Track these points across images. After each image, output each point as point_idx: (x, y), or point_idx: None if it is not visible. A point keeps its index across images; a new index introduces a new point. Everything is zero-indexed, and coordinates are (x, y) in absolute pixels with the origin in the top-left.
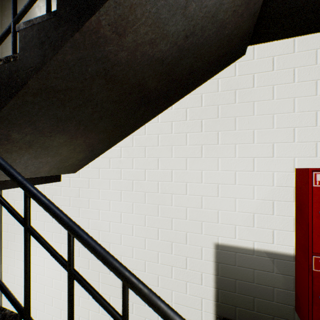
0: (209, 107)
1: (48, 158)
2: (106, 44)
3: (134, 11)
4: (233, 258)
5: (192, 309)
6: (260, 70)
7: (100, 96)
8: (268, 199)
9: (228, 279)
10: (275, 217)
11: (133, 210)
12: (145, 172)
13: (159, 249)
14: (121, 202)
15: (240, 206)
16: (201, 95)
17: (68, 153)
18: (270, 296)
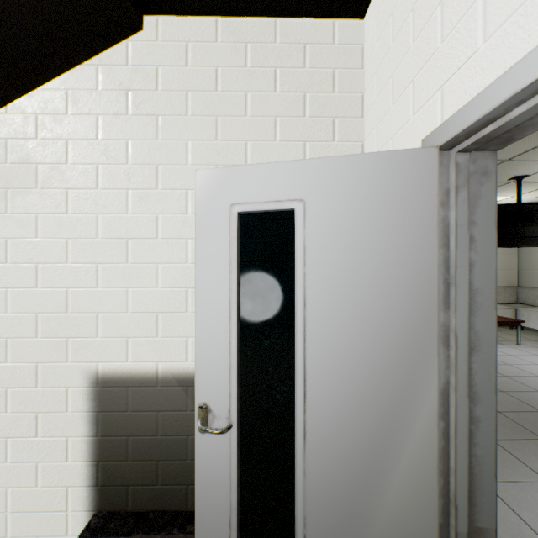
0: (81, 116)
1: None
2: None
3: None
4: (125, 398)
5: (48, 515)
6: (168, 61)
7: None
8: (180, 286)
9: (115, 439)
10: (190, 316)
11: None
12: None
13: None
14: None
15: (136, 301)
16: (66, 92)
17: None
18: (183, 452)
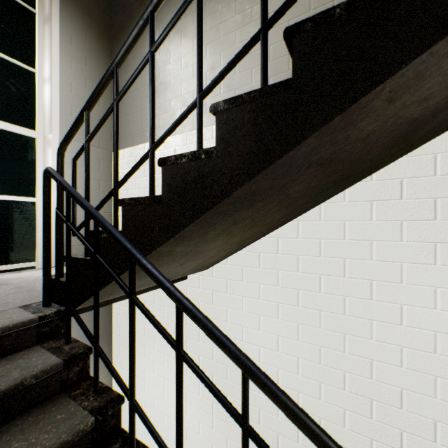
0: None
1: (192, 262)
2: (361, 120)
3: (444, 58)
4: None
5: None
6: None
7: (298, 186)
8: None
9: None
10: None
11: (298, 335)
12: (320, 279)
13: (345, 406)
14: (278, 320)
15: None
16: (433, 156)
17: (215, 253)
18: None
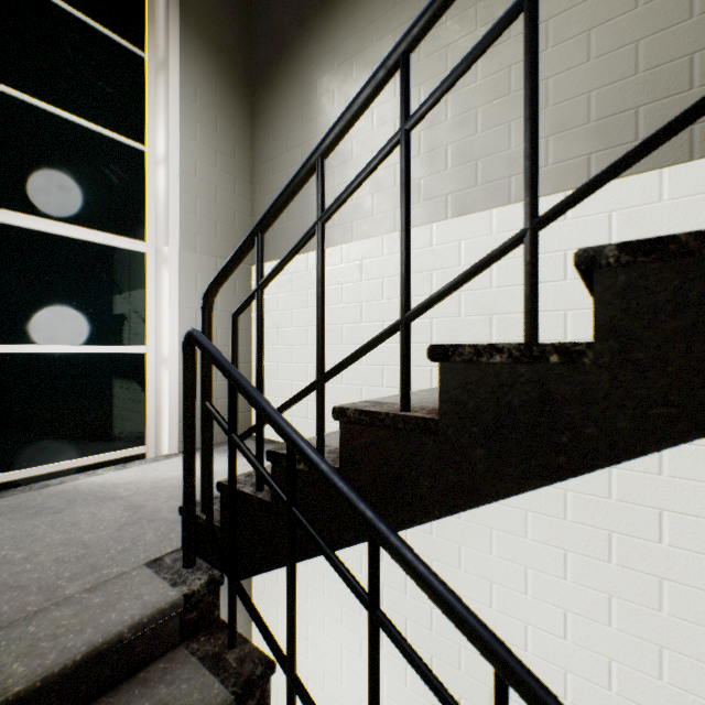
0: None
1: None
2: None
3: None
4: None
5: None
6: None
7: None
8: None
9: None
10: None
11: (609, 616)
12: (661, 519)
13: None
14: (566, 581)
15: None
16: None
17: None
18: None
